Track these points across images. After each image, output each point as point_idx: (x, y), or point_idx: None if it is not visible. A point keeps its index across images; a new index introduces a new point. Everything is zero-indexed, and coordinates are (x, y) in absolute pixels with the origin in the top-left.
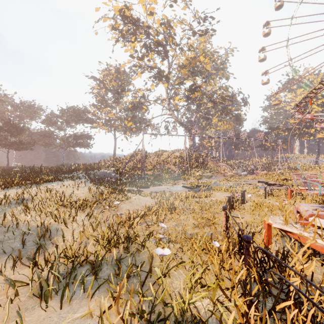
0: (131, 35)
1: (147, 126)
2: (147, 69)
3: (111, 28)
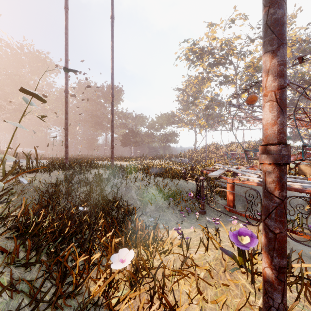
0: (199, 59)
1: (219, 122)
2: (213, 79)
3: (185, 59)
